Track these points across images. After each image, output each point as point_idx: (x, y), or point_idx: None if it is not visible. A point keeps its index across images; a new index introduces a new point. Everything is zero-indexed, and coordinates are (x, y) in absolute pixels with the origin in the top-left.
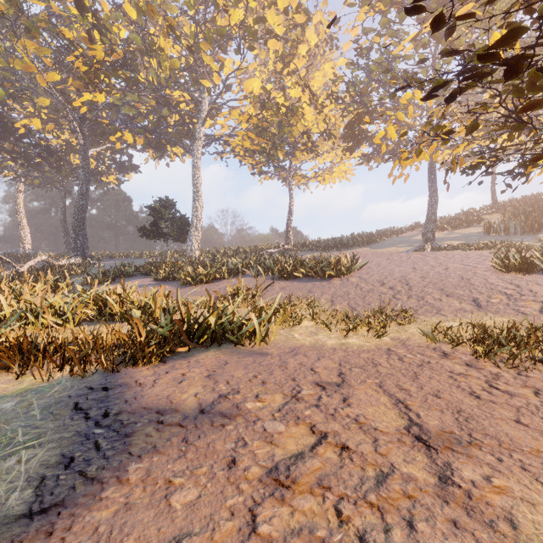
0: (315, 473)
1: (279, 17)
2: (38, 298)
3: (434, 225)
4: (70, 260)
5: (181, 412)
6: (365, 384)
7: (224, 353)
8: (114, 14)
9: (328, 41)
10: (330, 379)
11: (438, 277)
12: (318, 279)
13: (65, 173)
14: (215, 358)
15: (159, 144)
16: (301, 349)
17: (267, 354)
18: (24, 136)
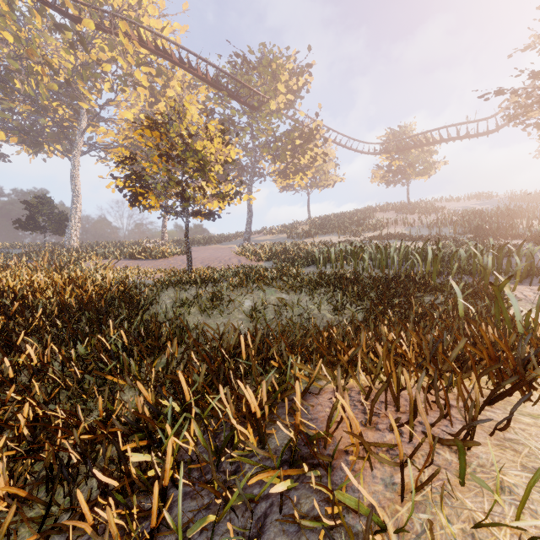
0: None
1: (144, 76)
2: None
3: (250, 231)
4: None
5: None
6: None
7: None
8: None
9: (194, 88)
10: None
11: (209, 257)
12: (152, 259)
13: None
14: None
15: (35, 143)
16: None
17: None
18: None
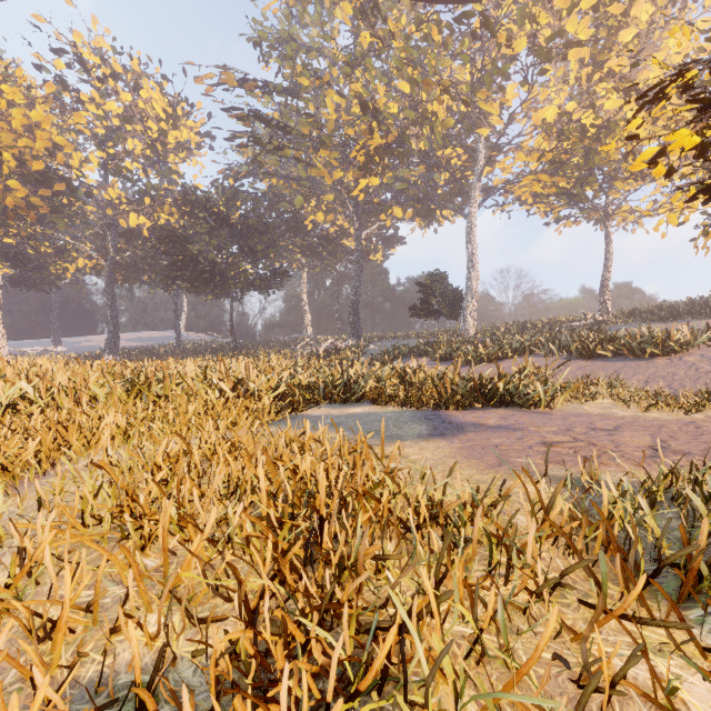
0: (568, 446)
1: (583, 19)
2: (363, 368)
3: None
4: (349, 343)
5: (487, 426)
6: (636, 433)
7: (511, 411)
8: (387, 95)
9: None
10: (604, 428)
11: None
12: (633, 358)
13: (340, 258)
14: (504, 412)
15: (427, 212)
16: (586, 415)
17: (551, 414)
18: (310, 230)
